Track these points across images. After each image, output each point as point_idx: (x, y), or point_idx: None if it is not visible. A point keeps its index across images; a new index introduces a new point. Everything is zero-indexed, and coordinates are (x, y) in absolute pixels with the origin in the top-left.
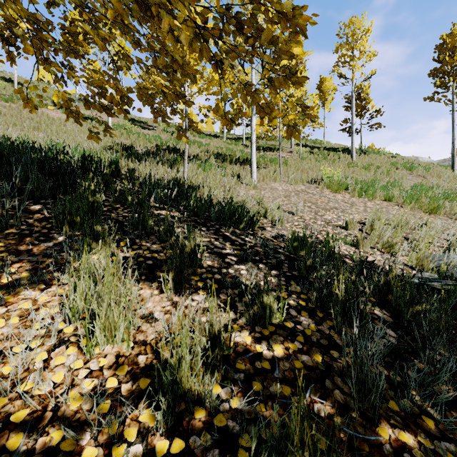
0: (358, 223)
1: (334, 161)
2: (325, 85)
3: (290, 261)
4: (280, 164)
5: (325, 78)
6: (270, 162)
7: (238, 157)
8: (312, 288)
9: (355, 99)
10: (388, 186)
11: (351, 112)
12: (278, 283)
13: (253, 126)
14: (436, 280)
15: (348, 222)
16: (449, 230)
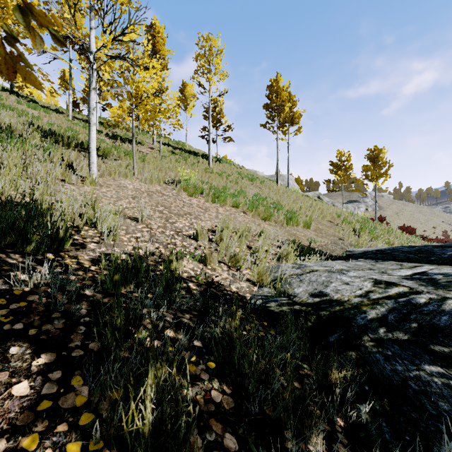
0: (208, 234)
1: (193, 164)
2: (188, 90)
3: (95, 316)
4: (134, 159)
5: (187, 84)
6: (124, 155)
7: (80, 141)
8: (103, 400)
9: (212, 111)
10: (236, 193)
11: (209, 121)
12: (35, 395)
13: (93, 104)
14: (274, 299)
15: (198, 232)
16: (278, 236)
